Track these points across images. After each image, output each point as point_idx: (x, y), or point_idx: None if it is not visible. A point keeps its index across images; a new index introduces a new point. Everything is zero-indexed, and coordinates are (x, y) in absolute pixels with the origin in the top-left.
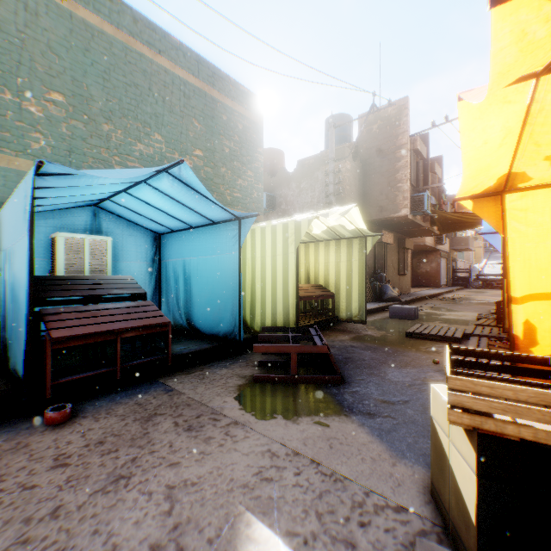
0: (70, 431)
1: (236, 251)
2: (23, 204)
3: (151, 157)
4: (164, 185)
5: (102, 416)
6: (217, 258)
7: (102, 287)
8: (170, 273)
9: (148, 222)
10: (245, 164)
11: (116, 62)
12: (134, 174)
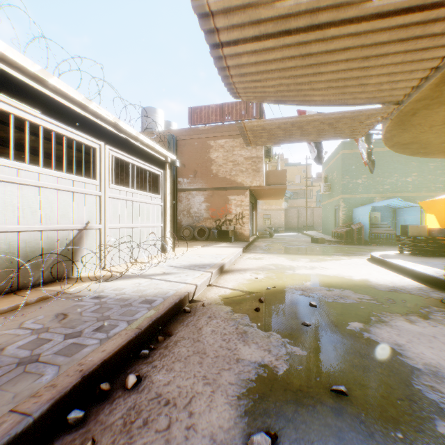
0: (376, 246)
1: (419, 215)
2: (366, 211)
3: (392, 182)
4: (394, 201)
5: (380, 246)
6: (414, 217)
7: (378, 225)
8: (399, 221)
9: (390, 206)
10: (443, 170)
11: (379, 158)
12: (387, 203)
